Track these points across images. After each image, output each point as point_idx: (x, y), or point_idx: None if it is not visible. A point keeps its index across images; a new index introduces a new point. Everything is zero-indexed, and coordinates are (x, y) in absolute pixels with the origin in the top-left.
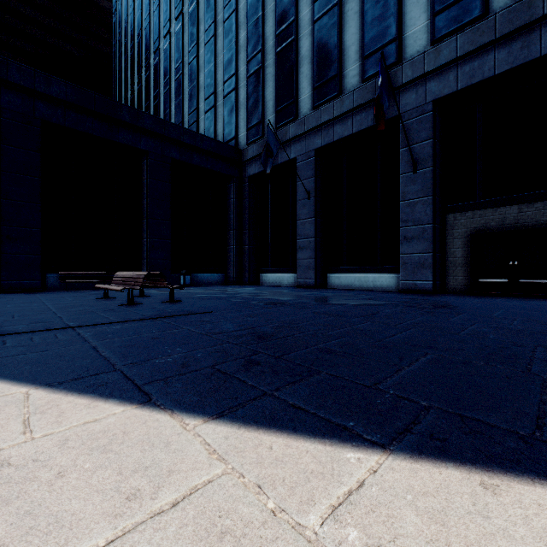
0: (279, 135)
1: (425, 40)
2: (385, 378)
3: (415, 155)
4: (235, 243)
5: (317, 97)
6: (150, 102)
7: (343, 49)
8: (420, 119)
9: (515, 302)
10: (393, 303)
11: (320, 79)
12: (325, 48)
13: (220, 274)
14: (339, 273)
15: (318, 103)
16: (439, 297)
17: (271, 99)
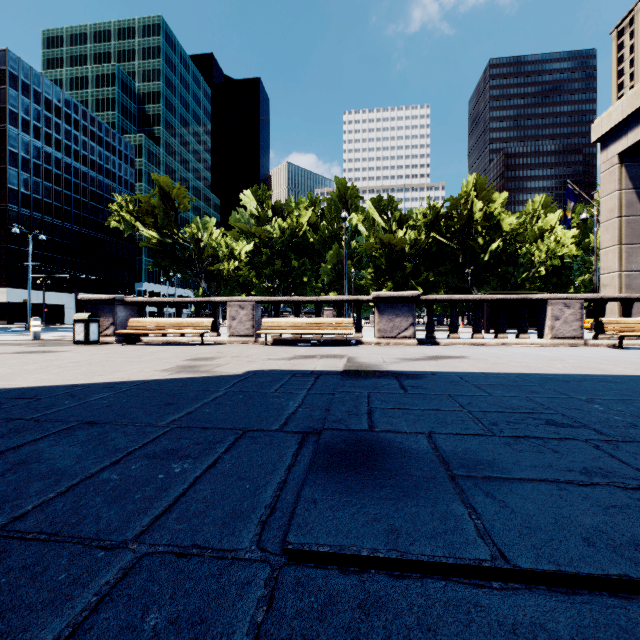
0: None
1: None
2: None
3: None
4: None
5: None
6: None
7: None
8: None
9: None
10: None
11: None
12: None
13: None
14: None
15: None
16: None
17: None
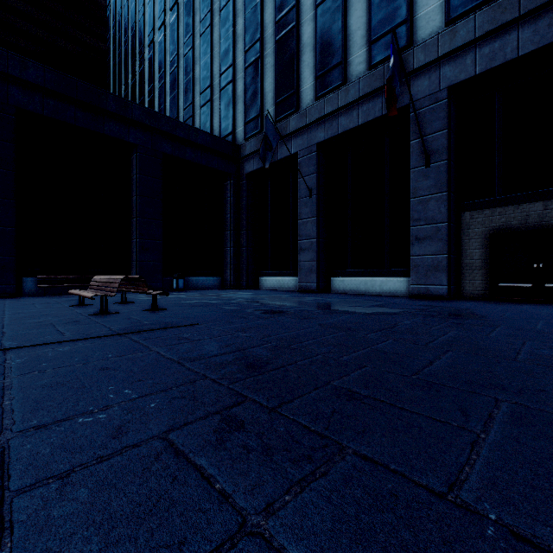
0: (279, 129)
1: (438, 21)
2: (461, 466)
3: (428, 147)
4: (232, 244)
5: (320, 87)
6: (145, 98)
7: (348, 34)
8: (433, 107)
9: (546, 309)
10: (409, 312)
11: (323, 68)
12: (328, 33)
13: (217, 278)
14: (344, 276)
15: (321, 94)
16: (457, 303)
17: (270, 91)
